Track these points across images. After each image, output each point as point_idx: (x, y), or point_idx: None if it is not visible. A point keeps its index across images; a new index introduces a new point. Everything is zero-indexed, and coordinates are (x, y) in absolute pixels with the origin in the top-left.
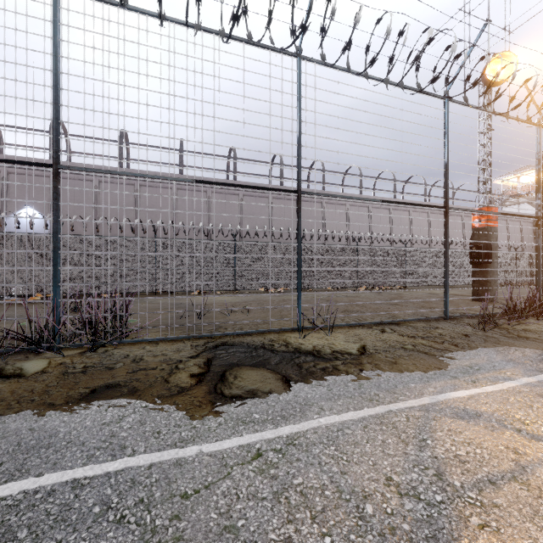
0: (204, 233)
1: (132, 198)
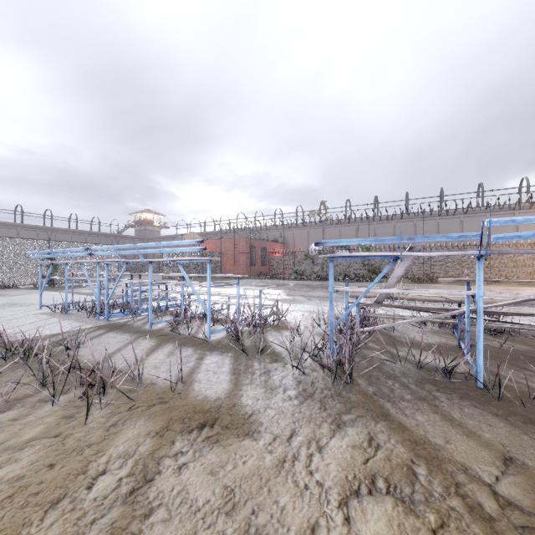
0: (458, 248)
1: (412, 229)
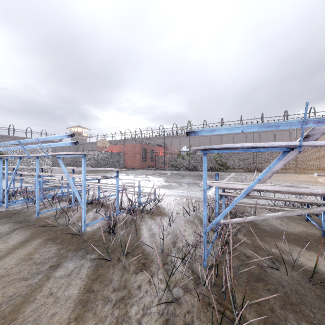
0: None
1: (244, 138)
